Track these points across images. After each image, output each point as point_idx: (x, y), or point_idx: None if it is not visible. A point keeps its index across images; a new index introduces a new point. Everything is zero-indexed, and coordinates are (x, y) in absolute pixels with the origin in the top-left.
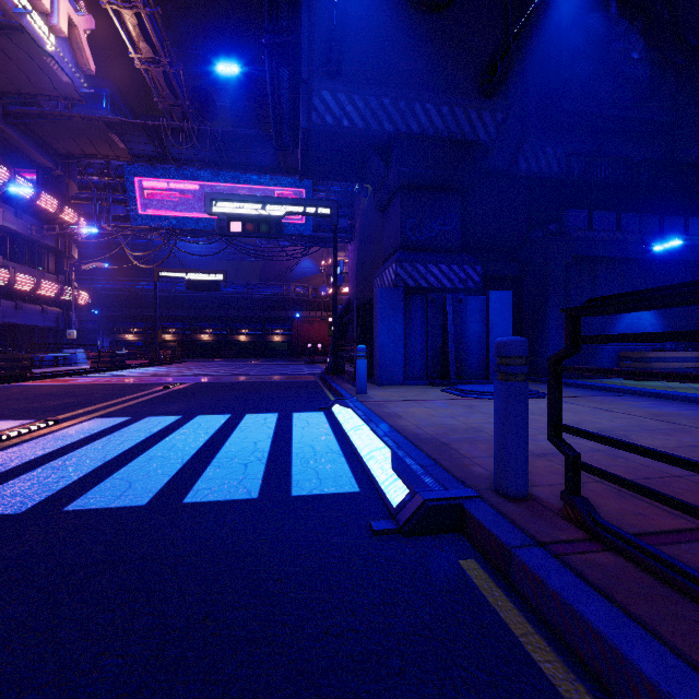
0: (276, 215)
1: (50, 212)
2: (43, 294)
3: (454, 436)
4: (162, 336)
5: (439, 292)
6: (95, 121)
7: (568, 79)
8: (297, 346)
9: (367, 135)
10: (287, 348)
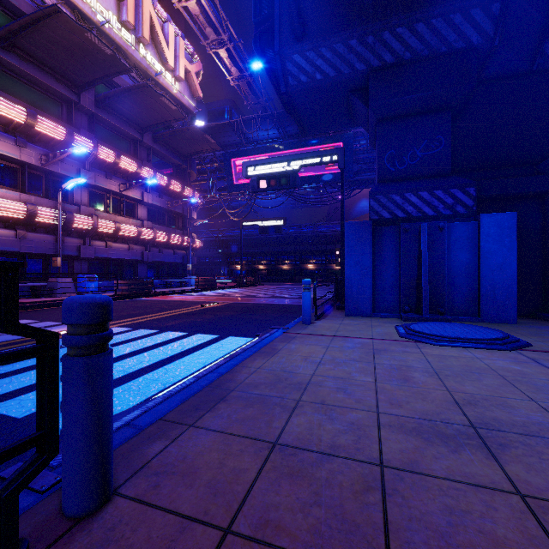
0: (293, 169)
1: (178, 192)
2: (173, 243)
3: (257, 390)
4: (257, 266)
5: (417, 221)
6: (194, 129)
7: None
8: None
9: (341, 81)
10: None
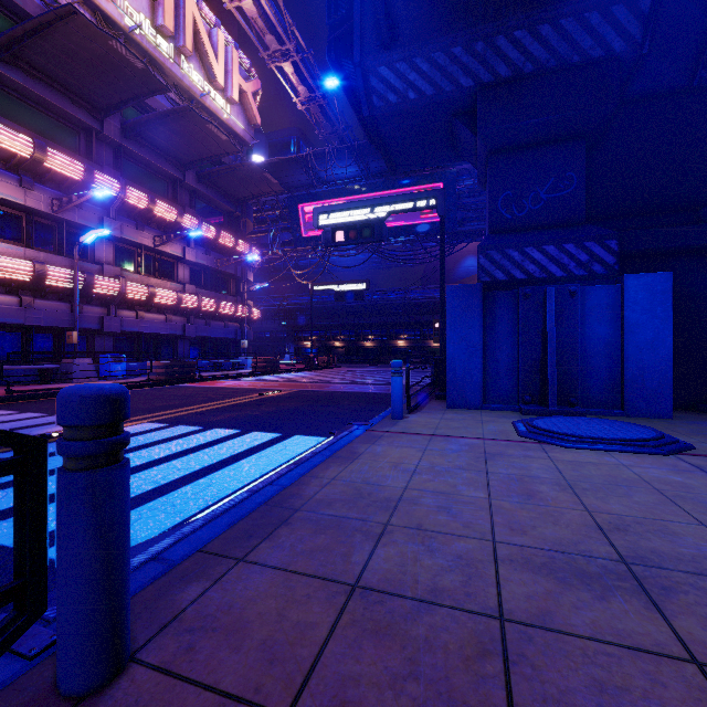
0: (378, 217)
1: (229, 247)
2: (224, 313)
3: (331, 510)
4: (332, 343)
5: (542, 283)
6: (251, 166)
7: None
8: None
9: (441, 102)
10: None
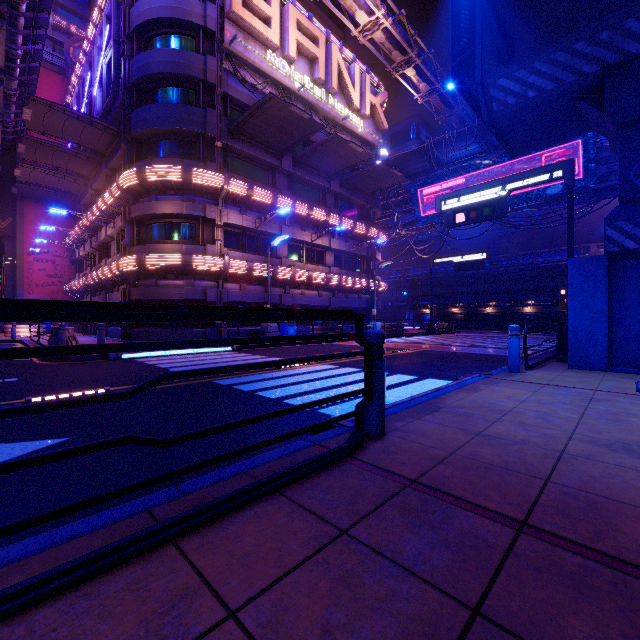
0: (498, 196)
1: (362, 234)
2: (358, 287)
3: (463, 410)
4: (450, 310)
5: None
6: (380, 167)
7: None
8: None
9: (563, 91)
10: None
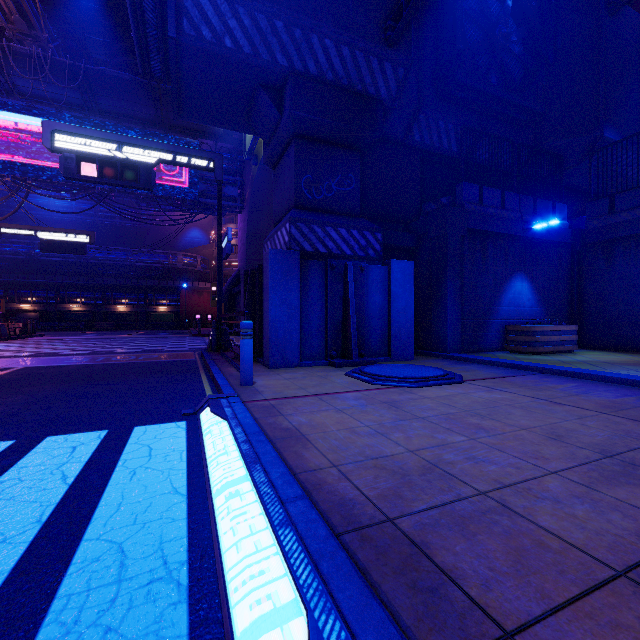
0: (146, 162)
1: None
2: None
3: (418, 502)
4: (18, 306)
5: (339, 258)
6: None
7: (462, 51)
8: (185, 317)
9: (255, 66)
10: (174, 320)
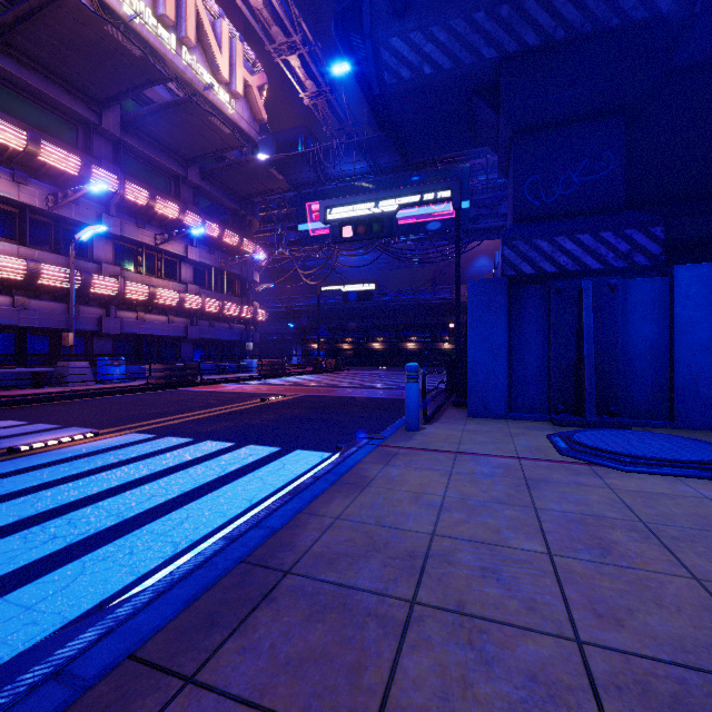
0: (389, 211)
1: (234, 246)
2: (228, 314)
3: (333, 574)
4: (340, 345)
5: (575, 277)
6: (256, 161)
7: None
8: None
9: (460, 77)
10: None
